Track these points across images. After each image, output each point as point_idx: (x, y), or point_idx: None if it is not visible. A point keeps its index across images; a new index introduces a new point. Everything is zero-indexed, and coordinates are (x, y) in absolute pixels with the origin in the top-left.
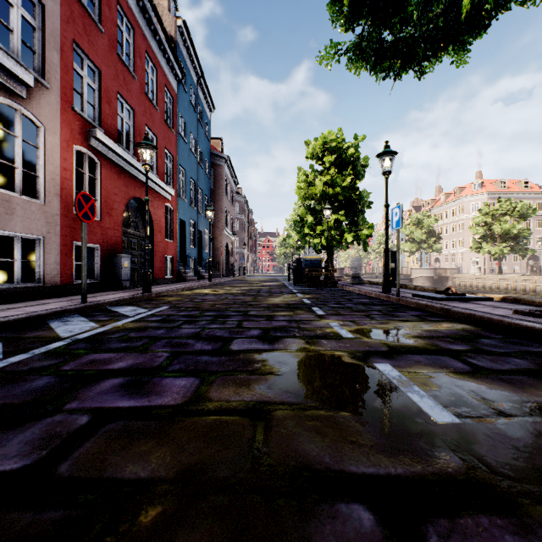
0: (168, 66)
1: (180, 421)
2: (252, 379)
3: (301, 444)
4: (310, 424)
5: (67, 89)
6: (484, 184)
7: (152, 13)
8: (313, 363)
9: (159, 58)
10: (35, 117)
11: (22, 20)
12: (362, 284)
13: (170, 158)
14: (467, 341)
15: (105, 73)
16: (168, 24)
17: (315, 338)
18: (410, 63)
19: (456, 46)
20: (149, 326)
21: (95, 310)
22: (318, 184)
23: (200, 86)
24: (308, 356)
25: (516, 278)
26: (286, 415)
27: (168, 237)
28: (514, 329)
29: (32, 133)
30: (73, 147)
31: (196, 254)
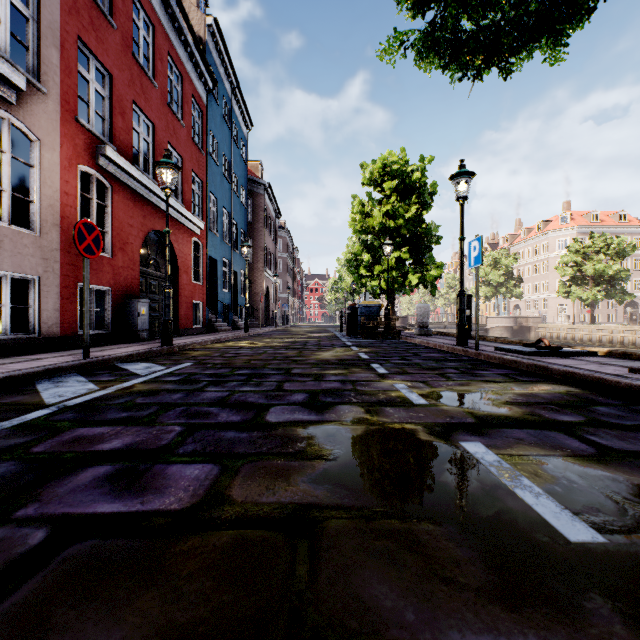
0: (195, 73)
1: (183, 539)
2: (293, 467)
3: (367, 584)
4: (378, 545)
5: (69, 95)
6: (573, 216)
7: (176, 8)
8: (377, 442)
9: (185, 62)
10: (29, 128)
11: (13, 10)
12: (429, 336)
13: (199, 184)
14: (578, 409)
15: (117, 77)
16: (196, 23)
17: (377, 405)
18: (493, 59)
19: (551, 37)
20: (163, 388)
21: (99, 367)
22: (376, 215)
23: (235, 99)
24: (370, 432)
25: (612, 328)
26: (342, 528)
27: (196, 279)
28: (635, 393)
29: (26, 149)
30: (77, 167)
31: (230, 299)
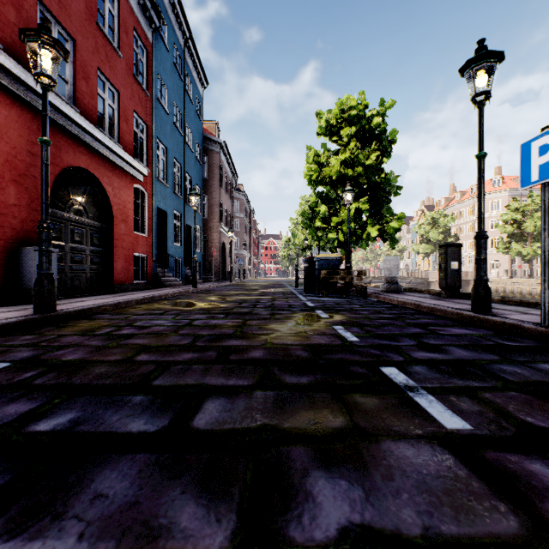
0: (138, 4)
1: None
2: None
3: None
4: None
5: None
6: (504, 180)
7: None
8: None
9: None
10: None
11: None
12: (401, 293)
13: (143, 128)
14: None
15: None
16: None
17: None
18: None
19: None
20: None
21: None
22: (333, 163)
23: (188, 52)
24: None
25: None
26: None
27: (140, 230)
28: None
29: None
30: None
31: (182, 253)
